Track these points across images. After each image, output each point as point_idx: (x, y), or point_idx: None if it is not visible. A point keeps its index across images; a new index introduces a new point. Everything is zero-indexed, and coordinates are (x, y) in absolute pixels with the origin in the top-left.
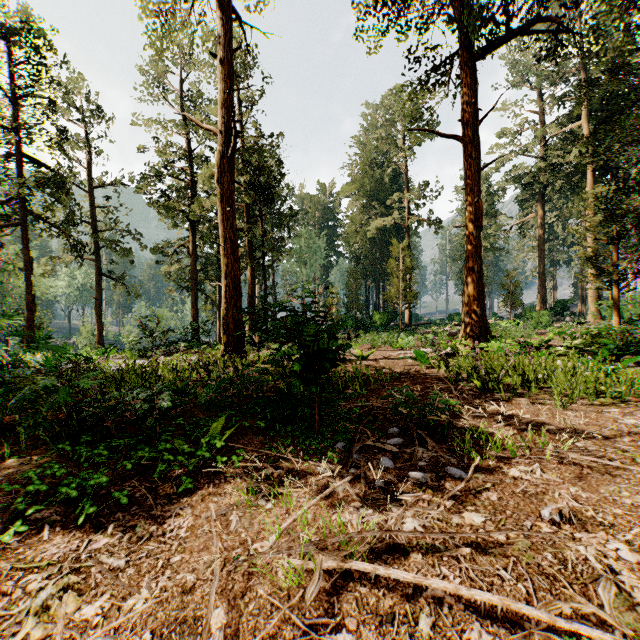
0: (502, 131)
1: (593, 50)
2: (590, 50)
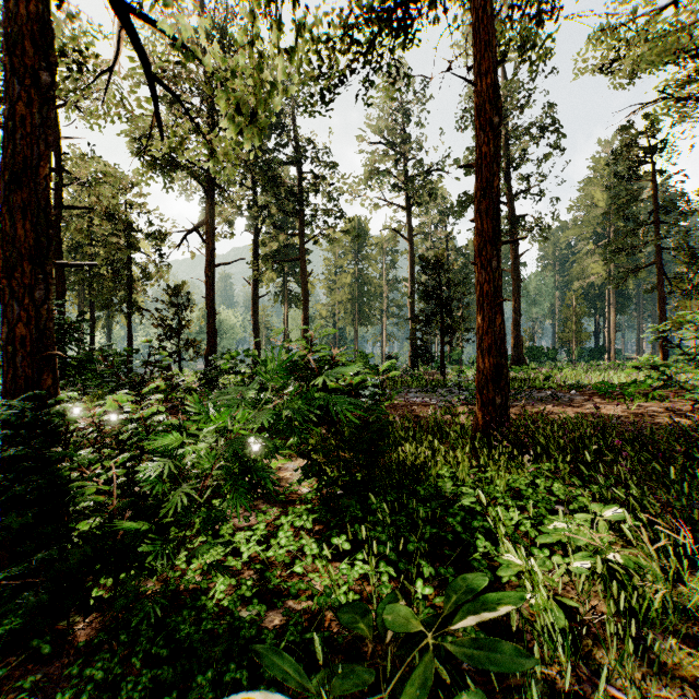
0: None
1: None
2: None
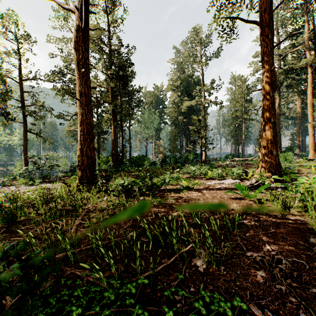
0: (256, 54)
1: (312, 3)
2: (311, 2)
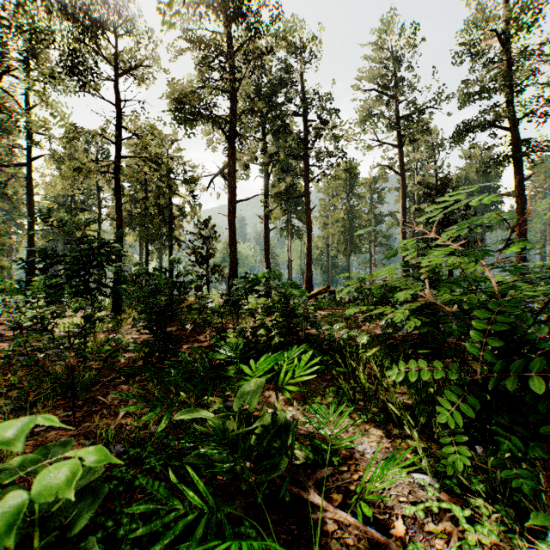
0: None
1: None
2: None
